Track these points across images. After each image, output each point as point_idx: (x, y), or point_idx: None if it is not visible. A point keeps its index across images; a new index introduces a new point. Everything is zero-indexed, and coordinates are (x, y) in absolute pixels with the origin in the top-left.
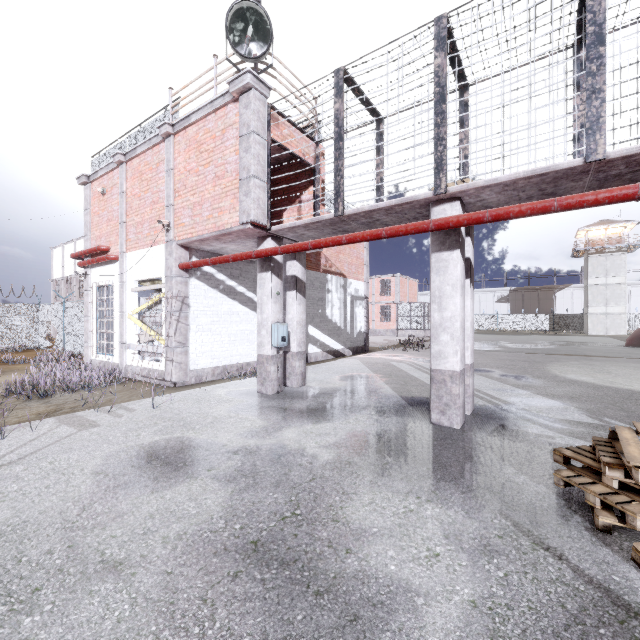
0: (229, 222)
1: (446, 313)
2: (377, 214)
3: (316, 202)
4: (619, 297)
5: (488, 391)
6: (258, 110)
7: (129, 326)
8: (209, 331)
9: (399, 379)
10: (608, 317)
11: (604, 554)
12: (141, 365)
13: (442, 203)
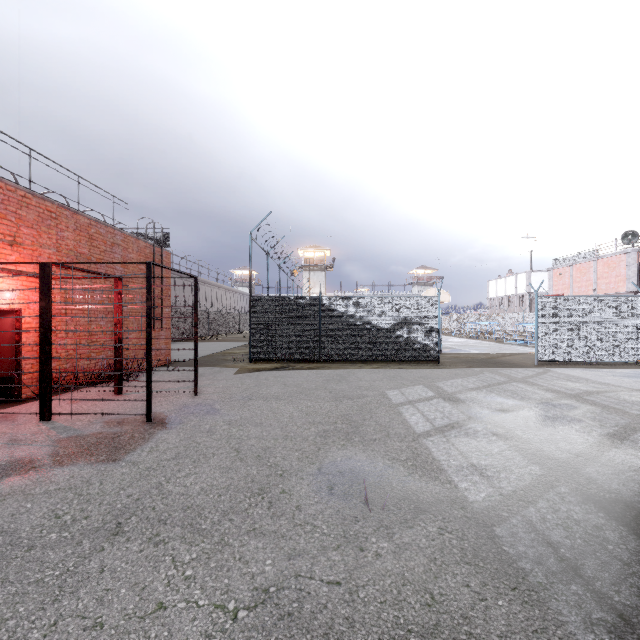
0: (621, 290)
1: None
2: None
3: None
4: None
5: None
6: (633, 257)
7: None
8: None
9: None
10: None
11: None
12: None
13: None
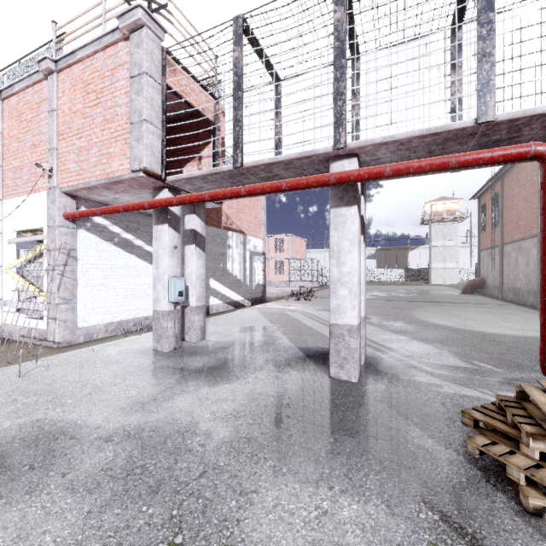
0: (119, 169)
1: (344, 268)
2: (276, 168)
3: (216, 158)
4: (453, 256)
5: (373, 338)
6: (151, 51)
7: (6, 281)
8: (101, 286)
9: (295, 329)
10: (445, 271)
11: None
12: (15, 325)
13: (340, 159)
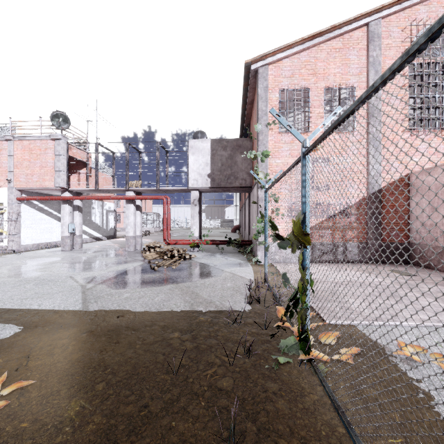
0: (49, 185)
1: (129, 221)
2: (110, 190)
3: (87, 176)
4: None
5: None
6: (64, 146)
7: None
8: (30, 227)
9: (124, 245)
10: None
11: (140, 257)
12: None
13: (128, 191)
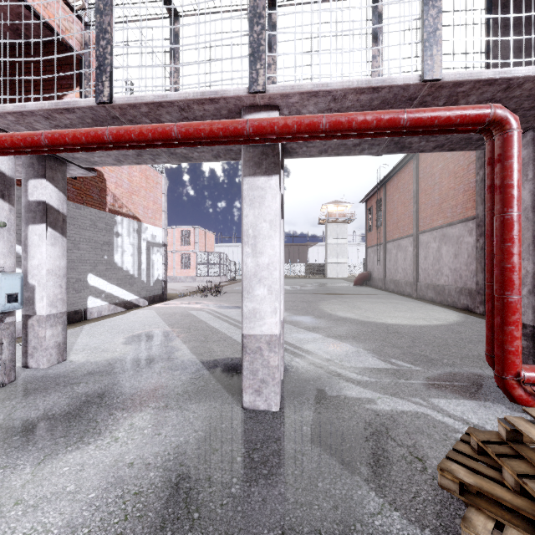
0: None
1: (262, 259)
2: (168, 115)
3: None
4: (344, 252)
5: (288, 339)
6: None
7: None
8: None
9: (199, 333)
10: (338, 265)
11: None
12: None
13: (257, 111)
